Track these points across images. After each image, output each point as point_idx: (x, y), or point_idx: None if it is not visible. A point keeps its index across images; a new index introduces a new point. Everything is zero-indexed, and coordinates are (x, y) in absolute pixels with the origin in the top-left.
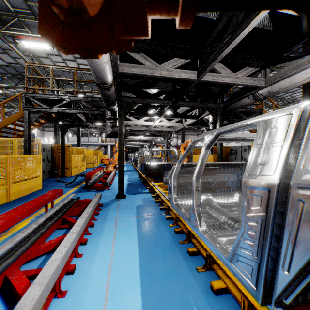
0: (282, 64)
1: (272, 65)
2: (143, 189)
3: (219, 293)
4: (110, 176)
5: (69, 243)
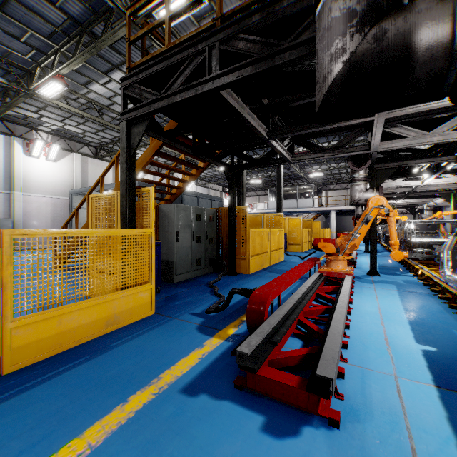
0: None
1: None
2: None
3: None
4: (338, 310)
5: None
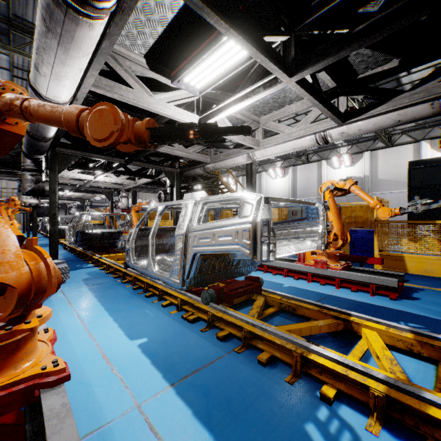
0: (220, 149)
1: (215, 147)
2: (84, 264)
3: (166, 306)
4: None
5: None
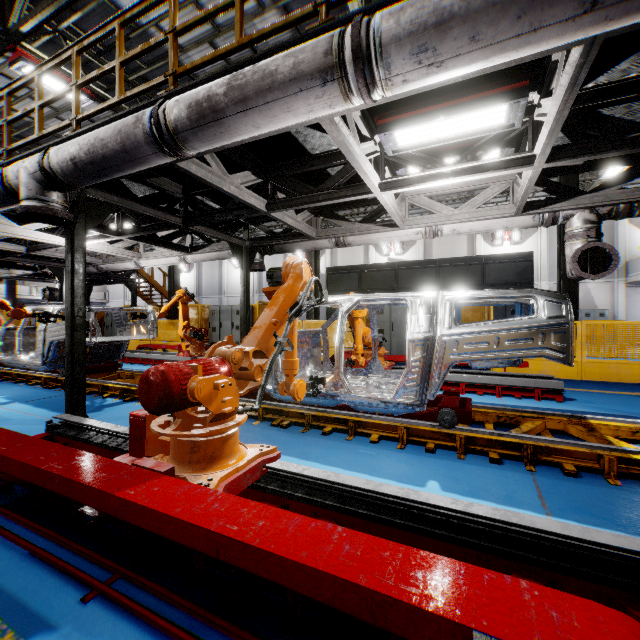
0: None
1: None
2: None
3: (33, 385)
4: None
5: None
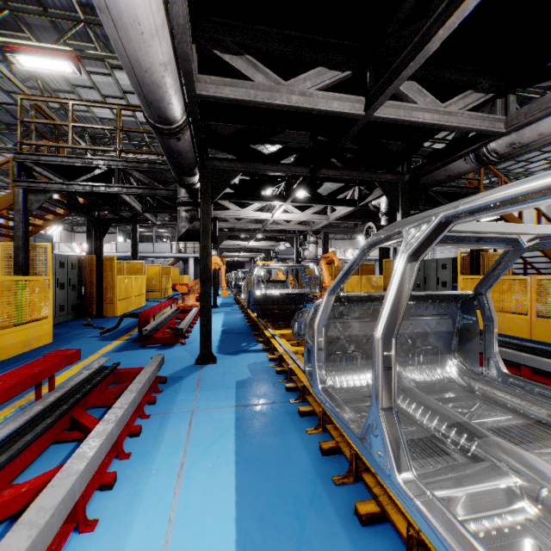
0: (546, 82)
1: (522, 86)
2: (252, 343)
3: None
4: (187, 317)
5: (49, 510)
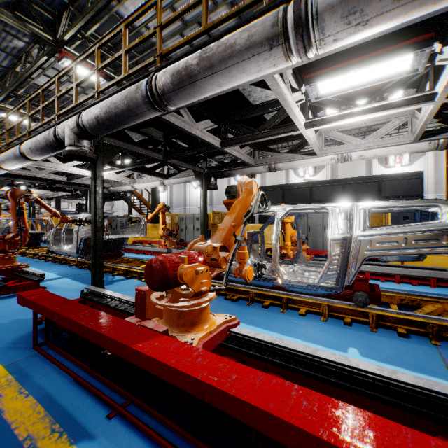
0: None
1: None
2: None
3: (71, 266)
4: None
5: None
